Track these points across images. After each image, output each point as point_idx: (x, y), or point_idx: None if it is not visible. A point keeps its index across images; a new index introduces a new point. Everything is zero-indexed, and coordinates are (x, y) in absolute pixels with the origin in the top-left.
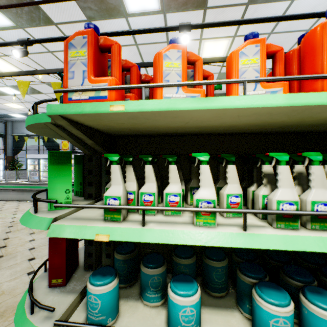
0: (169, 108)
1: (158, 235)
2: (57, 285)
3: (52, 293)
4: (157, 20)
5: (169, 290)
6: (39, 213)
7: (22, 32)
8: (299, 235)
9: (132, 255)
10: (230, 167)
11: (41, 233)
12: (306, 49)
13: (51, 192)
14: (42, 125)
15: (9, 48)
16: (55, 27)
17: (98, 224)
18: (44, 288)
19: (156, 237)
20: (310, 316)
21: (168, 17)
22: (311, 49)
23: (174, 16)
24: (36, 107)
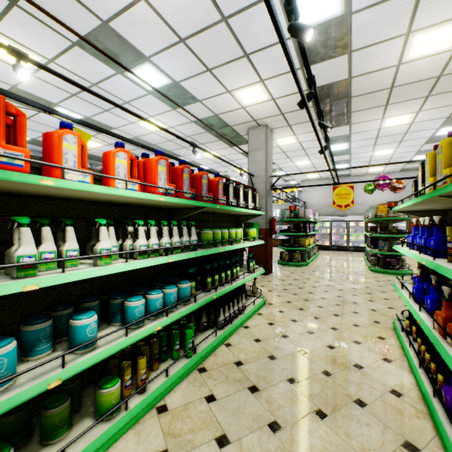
0: (89, 190)
1: (79, 275)
2: None
3: None
4: None
5: (75, 321)
6: None
7: None
8: (149, 259)
9: None
10: (111, 228)
11: None
12: (149, 167)
13: None
14: None
15: None
16: None
17: (17, 280)
18: None
19: (78, 277)
20: (151, 301)
21: None
22: (151, 169)
23: None
24: None
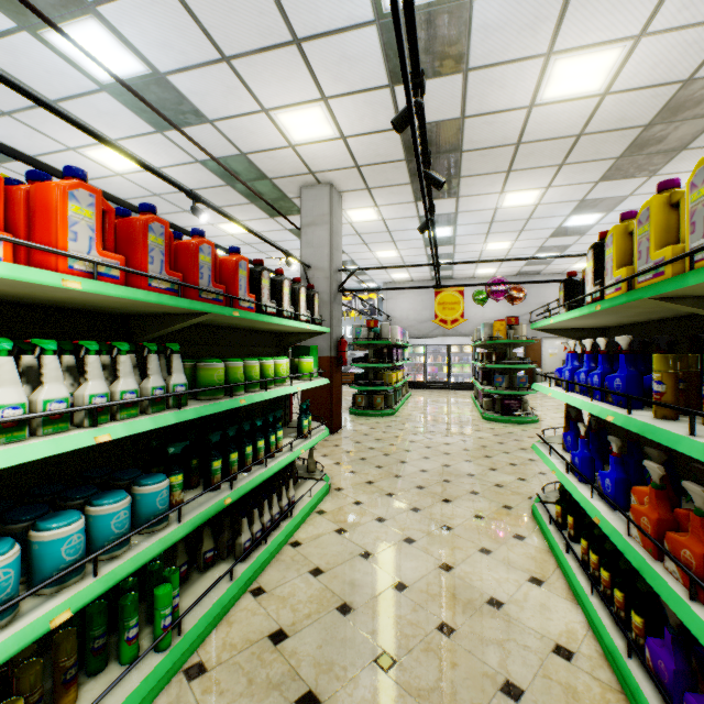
0: None
1: None
2: None
3: None
4: None
5: None
6: None
7: None
8: (28, 444)
9: None
10: None
11: None
12: (39, 204)
13: None
14: None
15: None
16: None
17: None
18: None
19: None
20: (43, 548)
21: None
22: (46, 208)
23: None
24: None
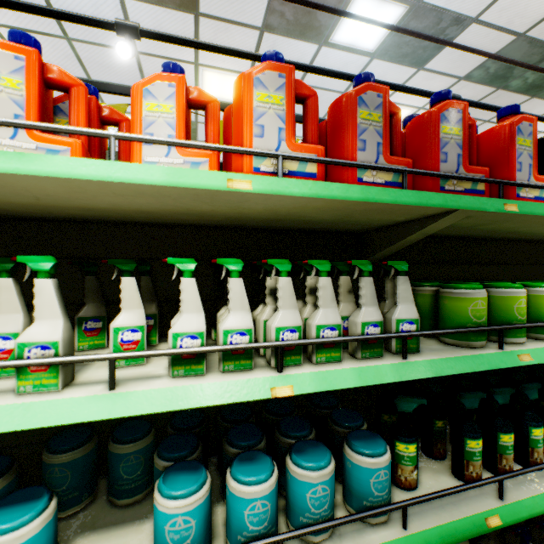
0: None
1: None
2: None
3: None
4: (106, 3)
5: None
6: None
7: None
8: (194, 384)
9: None
10: (125, 281)
11: None
12: (233, 108)
13: None
14: None
15: None
16: None
17: None
18: None
19: None
20: (230, 498)
21: (130, 6)
22: (235, 109)
23: (142, 8)
24: None
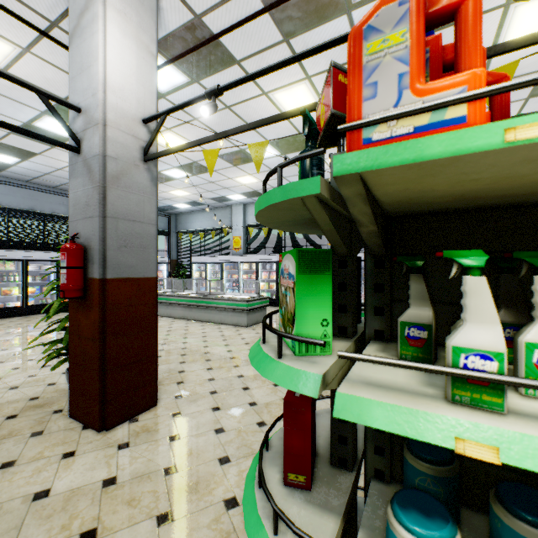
0: None
1: None
2: (297, 485)
3: (293, 498)
4: None
5: None
6: (284, 359)
7: (197, 88)
8: None
9: (452, 471)
10: None
11: (220, 370)
12: None
13: (300, 323)
14: (292, 203)
15: (181, 115)
16: (238, 67)
17: (445, 410)
18: (276, 485)
19: None
20: None
21: None
22: None
23: None
24: (280, 172)
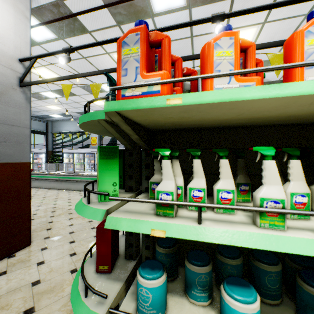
0: (232, 98)
1: (218, 235)
2: (104, 271)
3: (100, 278)
4: (182, 16)
5: (224, 293)
6: (91, 204)
7: (62, 43)
8: None
9: (174, 250)
10: (293, 162)
11: (78, 219)
12: None
13: (101, 185)
14: (95, 122)
15: (52, 58)
16: (89, 35)
17: (152, 218)
18: (92, 273)
19: (216, 237)
20: None
21: (194, 12)
22: None
23: (200, 10)
24: (89, 105)
